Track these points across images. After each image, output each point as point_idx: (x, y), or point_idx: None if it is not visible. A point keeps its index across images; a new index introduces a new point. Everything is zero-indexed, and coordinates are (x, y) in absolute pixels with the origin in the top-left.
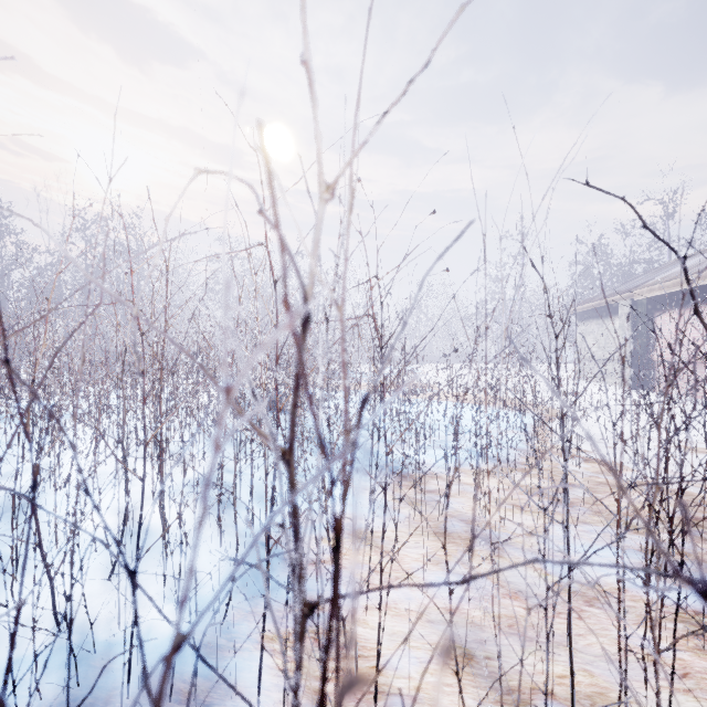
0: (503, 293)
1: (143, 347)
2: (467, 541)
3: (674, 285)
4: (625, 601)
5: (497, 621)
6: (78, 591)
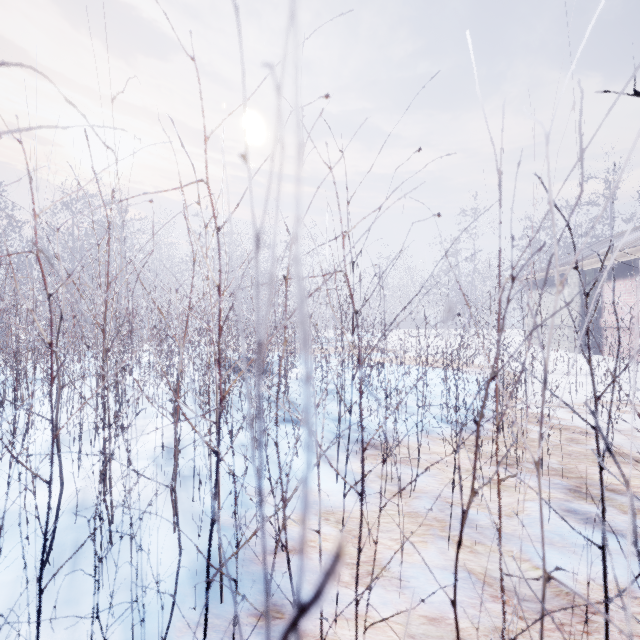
0: (553, 226)
1: (50, 312)
2: (444, 524)
3: (622, 256)
4: (635, 607)
5: (490, 637)
6: (1, 596)
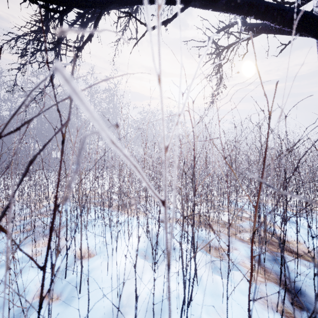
0: None
1: None
2: None
3: None
4: None
5: None
6: None
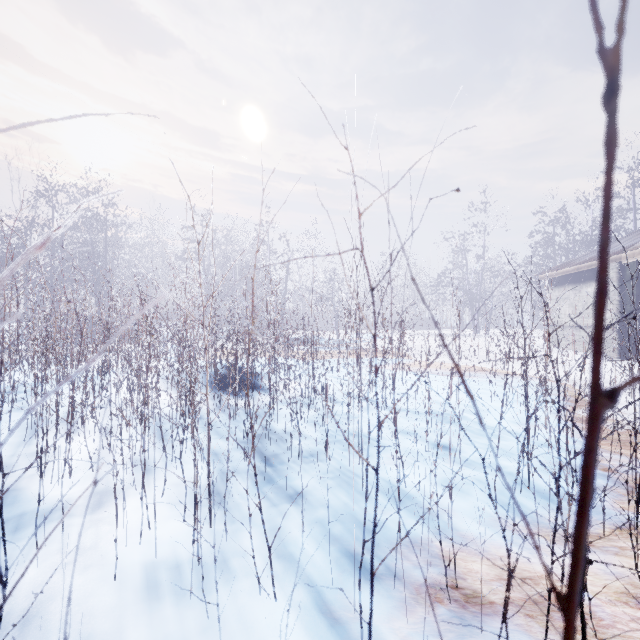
0: None
1: None
2: None
3: None
4: None
5: None
6: None
